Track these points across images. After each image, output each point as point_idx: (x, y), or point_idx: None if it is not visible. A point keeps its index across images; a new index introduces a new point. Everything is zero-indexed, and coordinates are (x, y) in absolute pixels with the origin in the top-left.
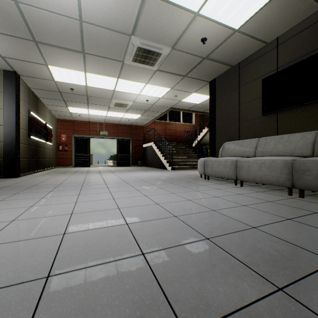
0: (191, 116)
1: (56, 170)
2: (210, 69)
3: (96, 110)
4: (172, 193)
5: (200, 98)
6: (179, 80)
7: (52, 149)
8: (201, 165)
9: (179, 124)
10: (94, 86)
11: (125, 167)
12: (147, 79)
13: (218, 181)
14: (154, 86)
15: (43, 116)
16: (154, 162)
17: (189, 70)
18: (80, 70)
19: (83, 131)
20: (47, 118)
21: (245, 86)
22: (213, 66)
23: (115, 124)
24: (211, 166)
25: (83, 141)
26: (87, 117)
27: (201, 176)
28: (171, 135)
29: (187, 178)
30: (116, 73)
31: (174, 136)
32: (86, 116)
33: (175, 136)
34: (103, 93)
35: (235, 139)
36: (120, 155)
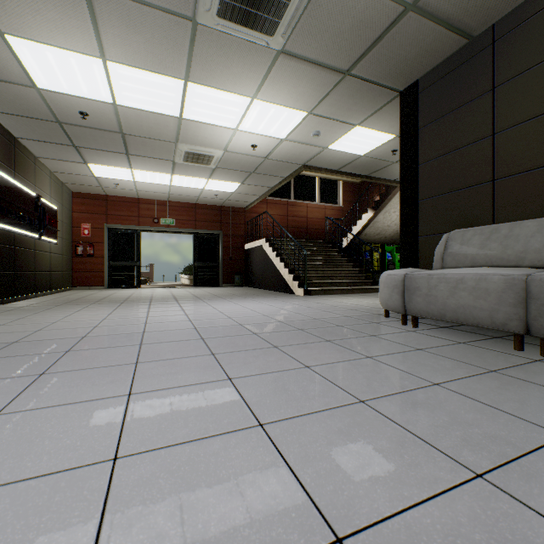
0: (336, 191)
1: (62, 296)
2: (414, 48)
3: (147, 170)
4: (358, 399)
5: (370, 139)
6: (331, 86)
7: (60, 253)
8: (395, 288)
9: (314, 206)
10: (132, 106)
11: (210, 288)
12: (255, 84)
13: (447, 332)
14: (272, 104)
15: (34, 181)
16: (267, 279)
17: (360, 52)
18: (89, 53)
19: (126, 218)
20: (44, 187)
21: (514, 82)
22: (424, 39)
23: (190, 205)
24: (429, 292)
25: (126, 238)
26: (132, 188)
27: (387, 315)
28: (299, 226)
29: (354, 320)
30: (179, 62)
31: (304, 229)
32: (130, 186)
33: (306, 228)
34: (156, 126)
35: (479, 222)
36: (201, 265)
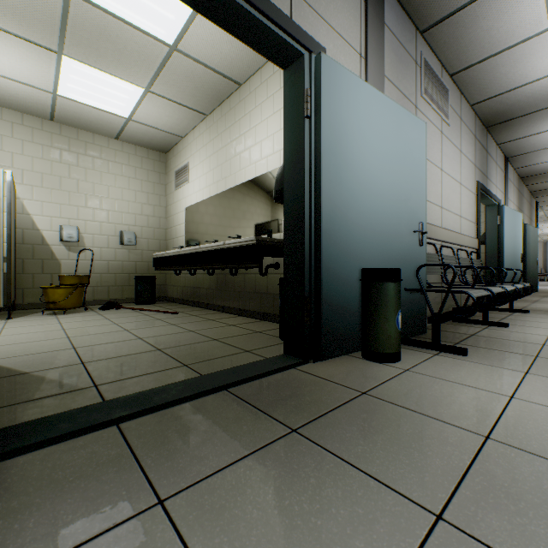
0: None
1: None
2: None
3: None
4: None
5: None
6: None
7: None
8: None
9: None
10: None
11: None
12: None
13: None
14: None
15: None
16: None
17: None
18: None
19: None
20: None
21: None
22: None
23: None
24: None
25: None
26: None
27: None
28: None
29: None
30: None
31: None
32: None
33: None
34: None
35: None
36: None
